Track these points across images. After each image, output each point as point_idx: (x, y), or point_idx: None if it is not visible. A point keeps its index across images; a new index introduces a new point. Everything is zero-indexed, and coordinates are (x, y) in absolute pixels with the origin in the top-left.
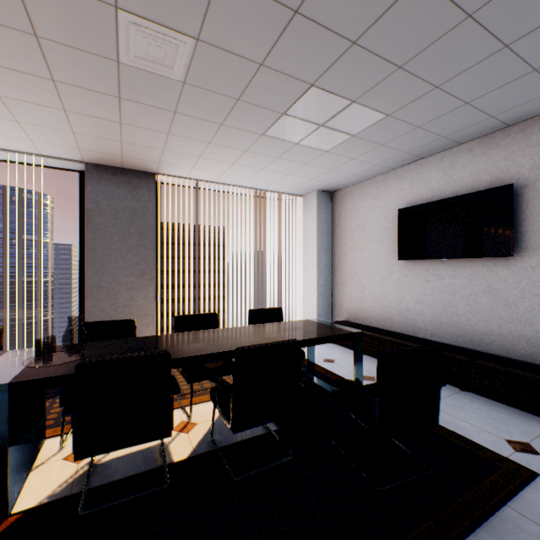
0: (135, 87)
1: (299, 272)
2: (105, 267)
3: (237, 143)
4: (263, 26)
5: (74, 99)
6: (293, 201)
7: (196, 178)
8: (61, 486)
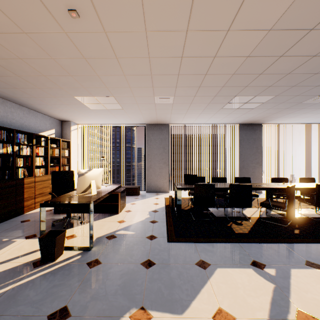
0: (296, 106)
1: None
2: (244, 160)
3: (318, 112)
4: None
5: (268, 111)
6: None
7: (278, 123)
8: (298, 215)
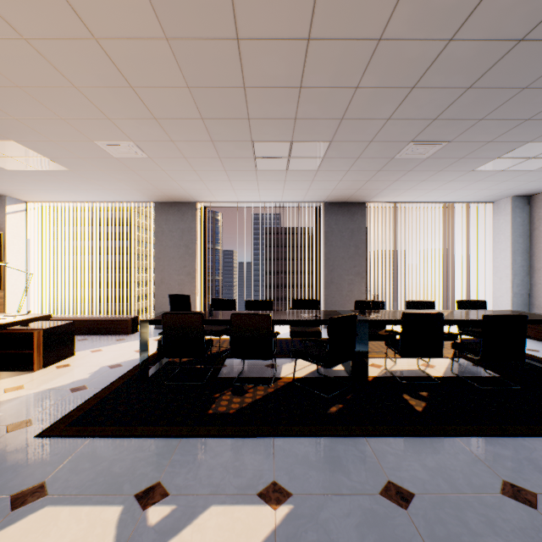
0: (392, 165)
1: (487, 273)
2: (334, 269)
3: (445, 178)
4: (499, 128)
5: (350, 176)
6: (479, 207)
7: (394, 201)
8: (379, 373)
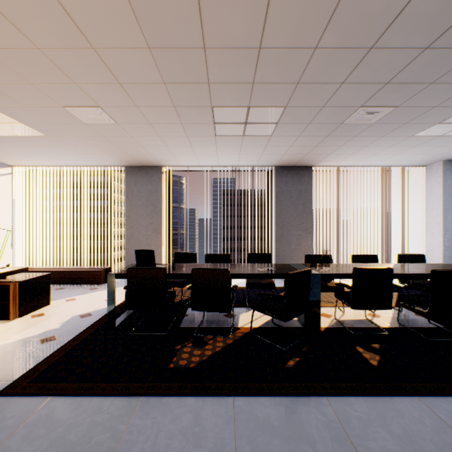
0: (340, 130)
1: (419, 229)
2: (284, 226)
3: (387, 143)
4: (447, 93)
5: (301, 141)
6: (412, 170)
7: (337, 165)
8: (330, 323)
